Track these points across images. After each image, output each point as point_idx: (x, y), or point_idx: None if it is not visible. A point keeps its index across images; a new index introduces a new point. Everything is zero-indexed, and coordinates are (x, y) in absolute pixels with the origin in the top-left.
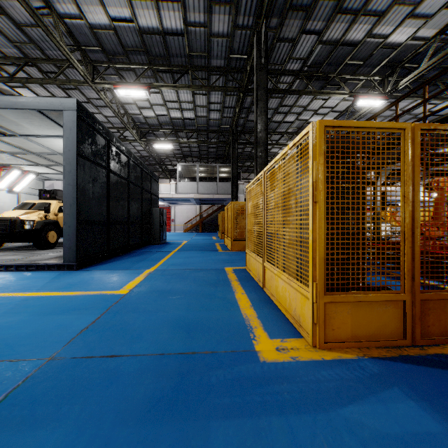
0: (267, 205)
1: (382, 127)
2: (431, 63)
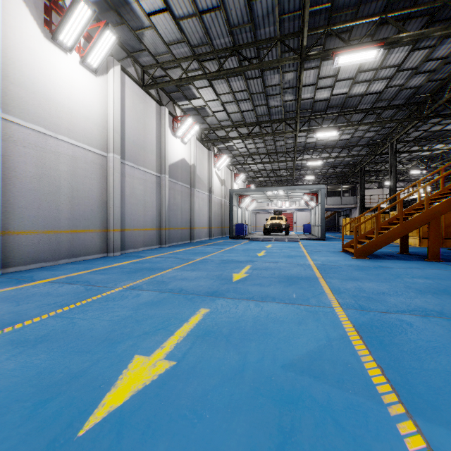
0: None
1: None
2: None
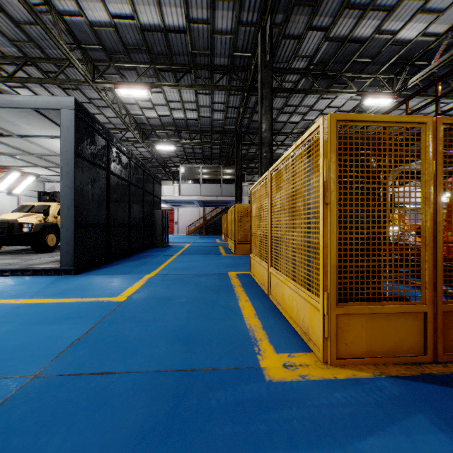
0: (273, 207)
1: (400, 121)
2: (442, 60)
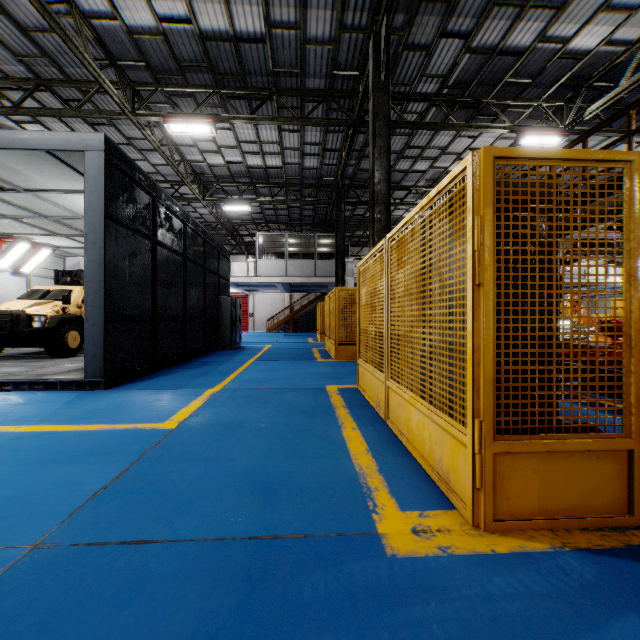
0: (392, 291)
1: (591, 158)
2: (635, 79)
